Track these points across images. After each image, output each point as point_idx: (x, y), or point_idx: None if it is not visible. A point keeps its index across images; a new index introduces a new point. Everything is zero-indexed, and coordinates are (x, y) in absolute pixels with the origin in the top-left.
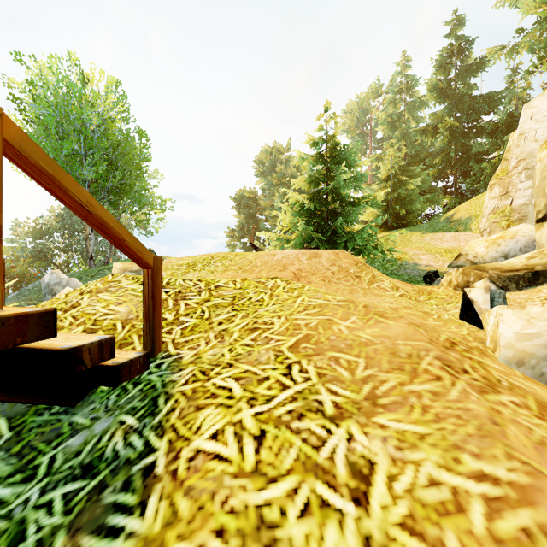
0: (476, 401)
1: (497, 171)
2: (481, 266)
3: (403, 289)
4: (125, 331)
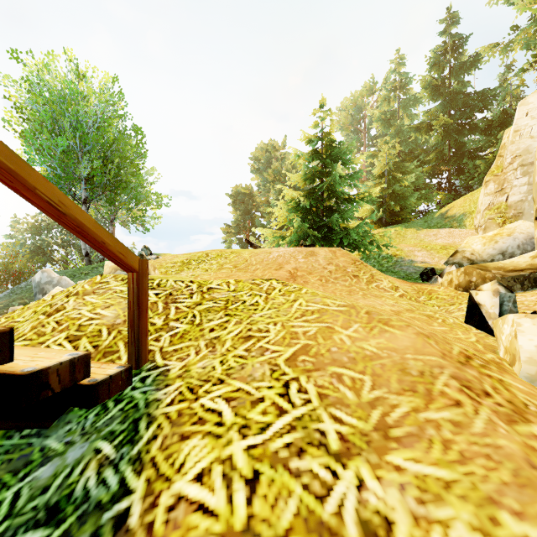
0: (506, 435)
1: (492, 167)
2: (483, 265)
3: (403, 289)
4: (110, 337)
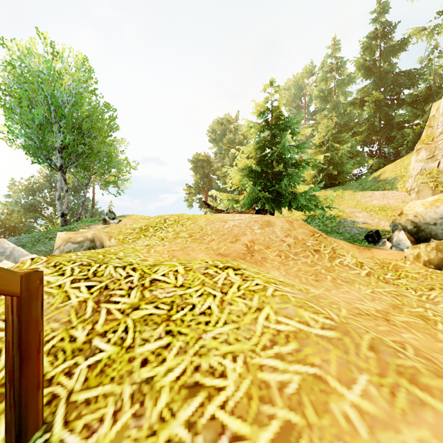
0: None
1: (423, 137)
2: None
3: (368, 265)
4: None
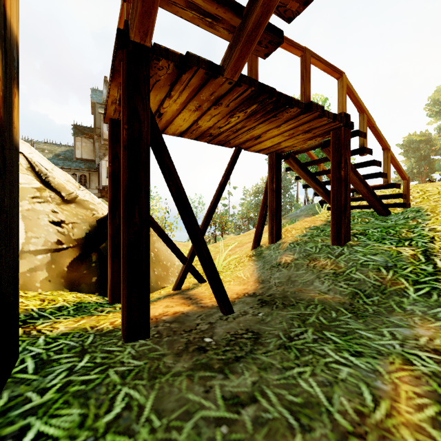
0: None
1: None
2: None
3: None
4: None
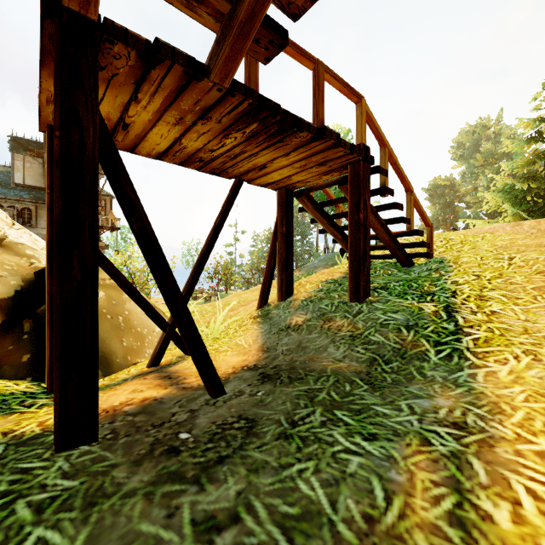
0: None
1: None
2: None
3: None
4: None
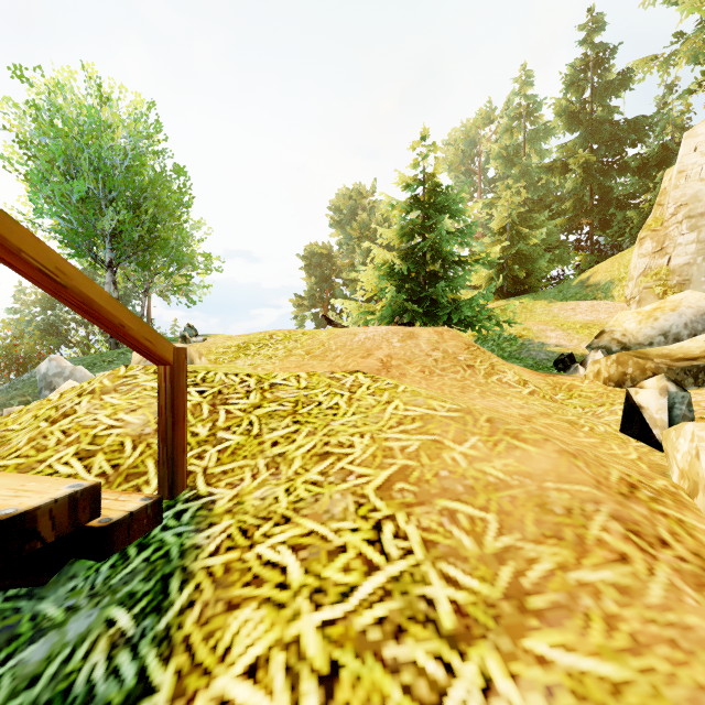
0: (696, 608)
1: (649, 220)
2: (642, 352)
3: (534, 383)
4: (136, 453)
